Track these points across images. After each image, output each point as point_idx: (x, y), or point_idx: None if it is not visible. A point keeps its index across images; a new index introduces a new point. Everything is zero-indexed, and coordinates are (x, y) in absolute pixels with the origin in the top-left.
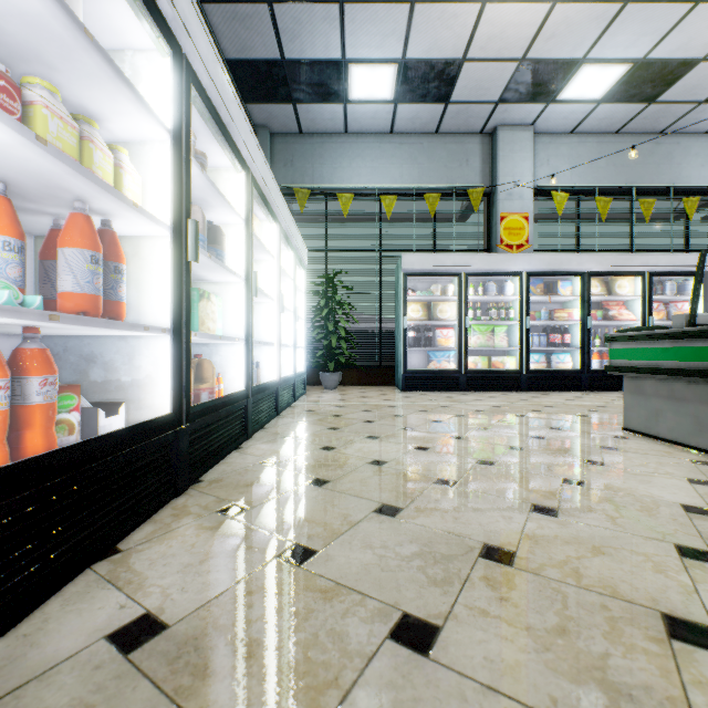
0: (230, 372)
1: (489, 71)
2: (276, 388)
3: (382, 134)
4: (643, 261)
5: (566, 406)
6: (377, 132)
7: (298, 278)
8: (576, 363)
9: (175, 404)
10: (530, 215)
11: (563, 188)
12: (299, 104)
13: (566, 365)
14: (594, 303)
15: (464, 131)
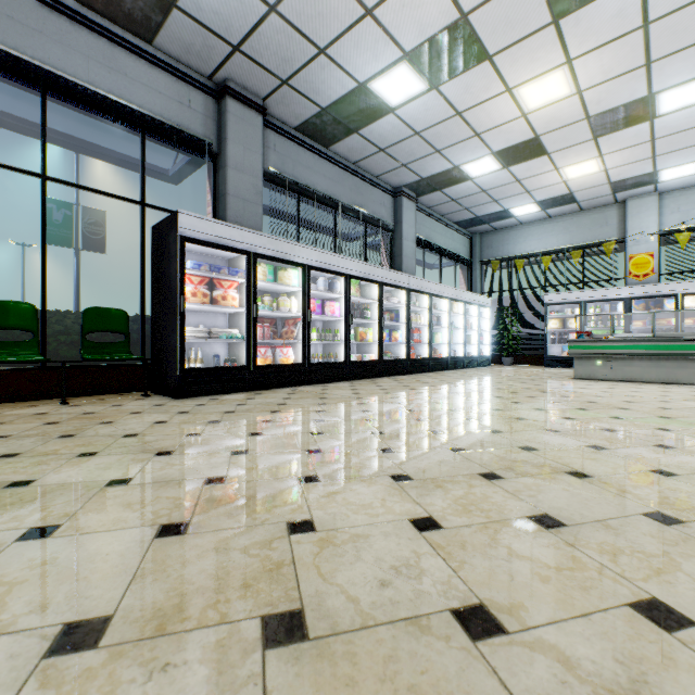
0: (444, 352)
1: (592, 190)
2: (463, 359)
3: (544, 219)
4: None
5: None
6: (541, 219)
7: (486, 312)
8: None
9: (428, 356)
10: (655, 252)
11: (689, 228)
12: (490, 223)
13: None
14: None
15: (602, 205)
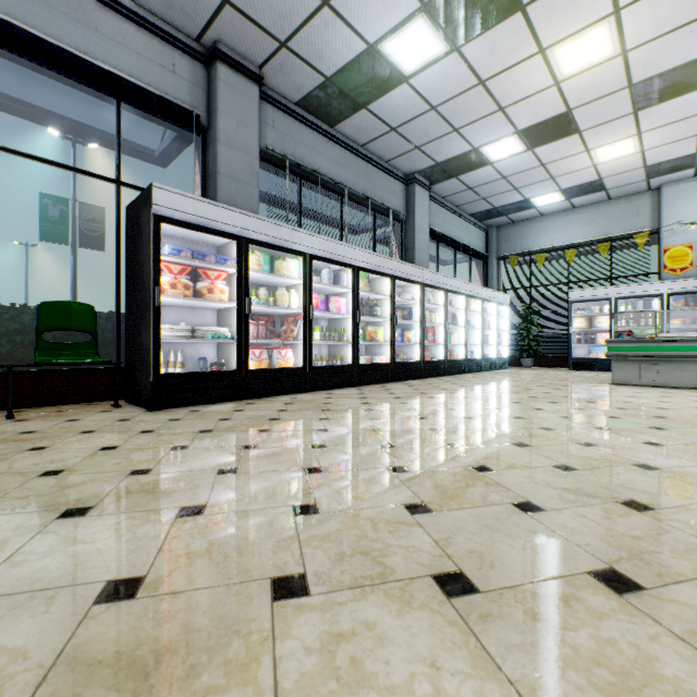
0: (460, 354)
1: (624, 175)
2: (480, 361)
3: (568, 210)
4: None
5: None
6: (564, 210)
7: (504, 310)
8: None
9: (444, 358)
10: (694, 244)
11: None
12: (508, 215)
13: None
14: None
15: (632, 193)
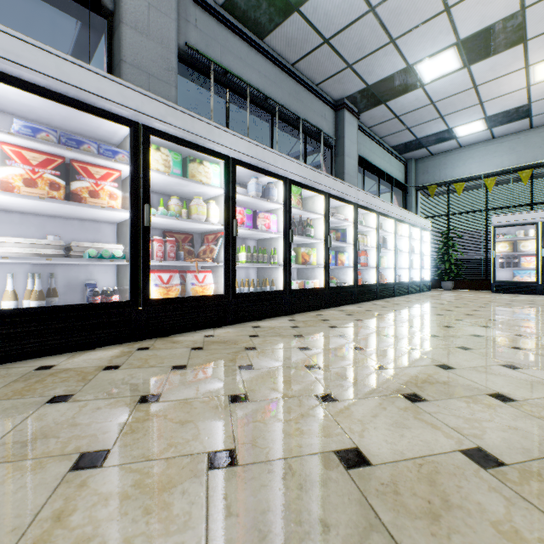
0: (389, 277)
1: None
2: (407, 284)
3: (486, 141)
4: None
5: None
6: (482, 141)
7: (425, 235)
8: None
9: (376, 282)
10: None
11: None
12: (428, 147)
13: None
14: None
15: None
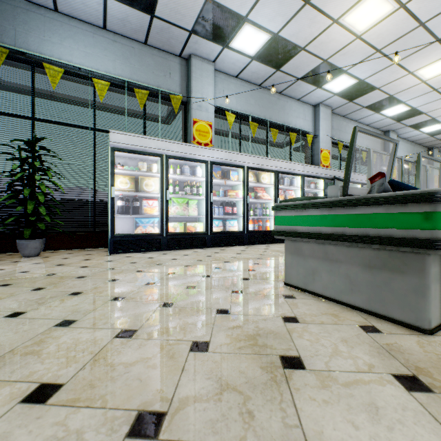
0: None
1: None
2: None
3: (96, 26)
4: (275, 163)
5: (239, 260)
6: (91, 22)
7: None
8: (240, 226)
9: None
10: (213, 124)
11: (232, 111)
12: None
13: (235, 228)
14: (249, 188)
15: (167, 49)
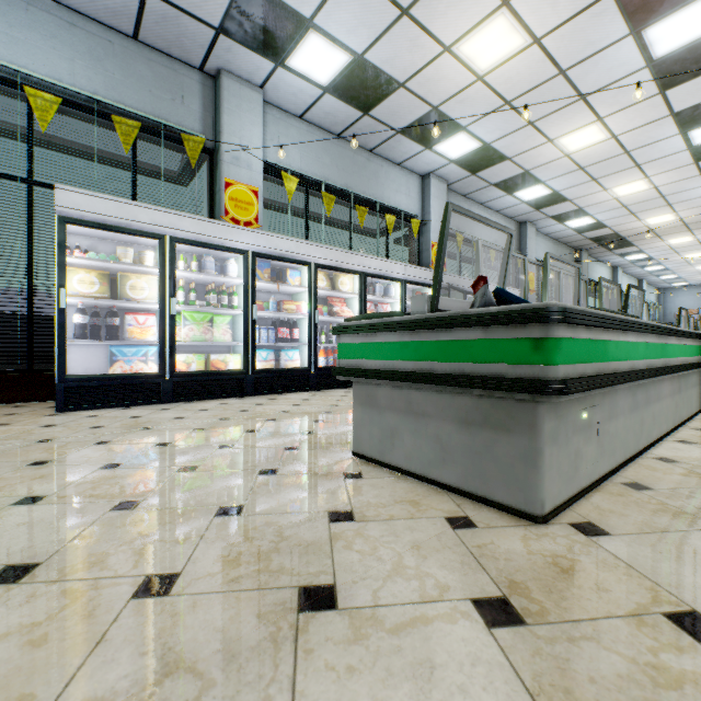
0: None
1: None
2: None
3: None
4: (360, 261)
5: (292, 416)
6: None
7: None
8: (305, 360)
9: None
10: (260, 190)
11: (294, 173)
12: None
13: (296, 363)
14: (321, 298)
15: (177, 55)
